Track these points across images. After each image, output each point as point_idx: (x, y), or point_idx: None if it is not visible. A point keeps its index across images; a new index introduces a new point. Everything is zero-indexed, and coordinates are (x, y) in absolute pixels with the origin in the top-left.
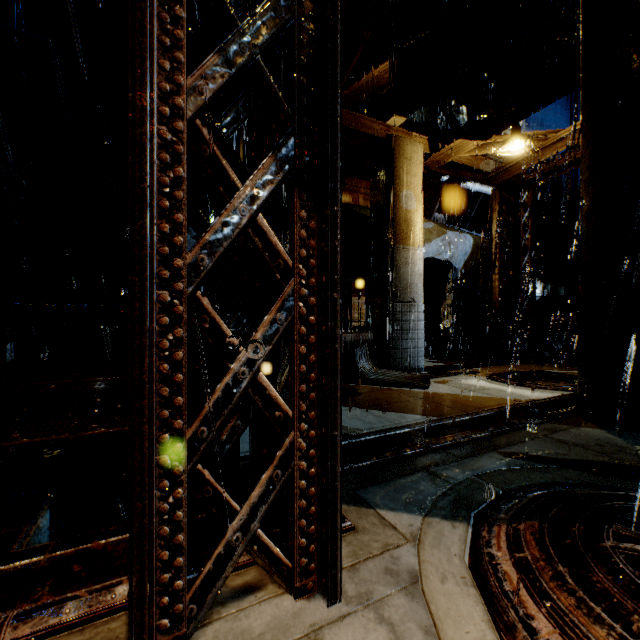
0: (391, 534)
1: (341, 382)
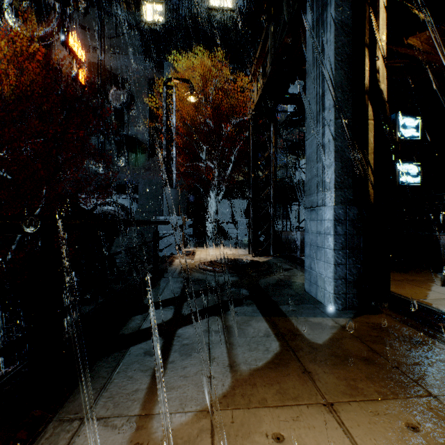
0: (262, 259)
1: (252, 231)
